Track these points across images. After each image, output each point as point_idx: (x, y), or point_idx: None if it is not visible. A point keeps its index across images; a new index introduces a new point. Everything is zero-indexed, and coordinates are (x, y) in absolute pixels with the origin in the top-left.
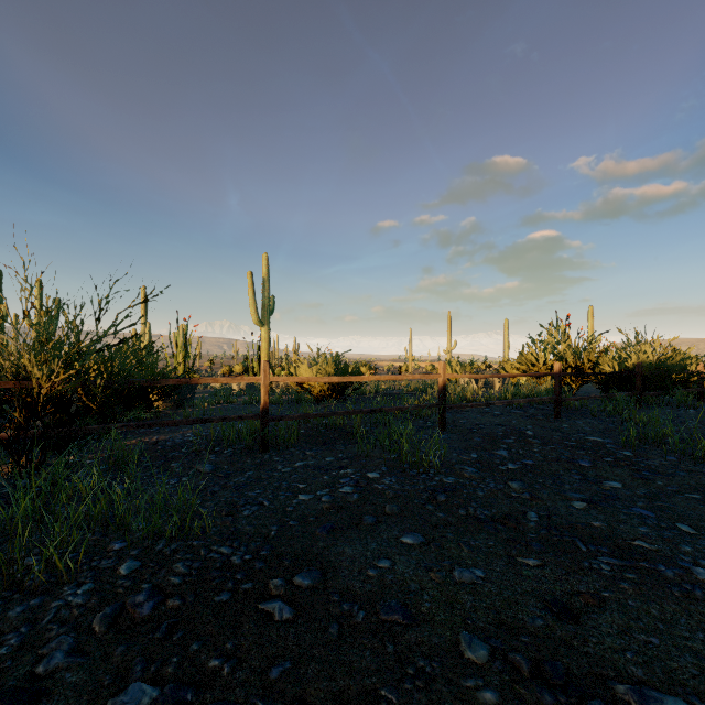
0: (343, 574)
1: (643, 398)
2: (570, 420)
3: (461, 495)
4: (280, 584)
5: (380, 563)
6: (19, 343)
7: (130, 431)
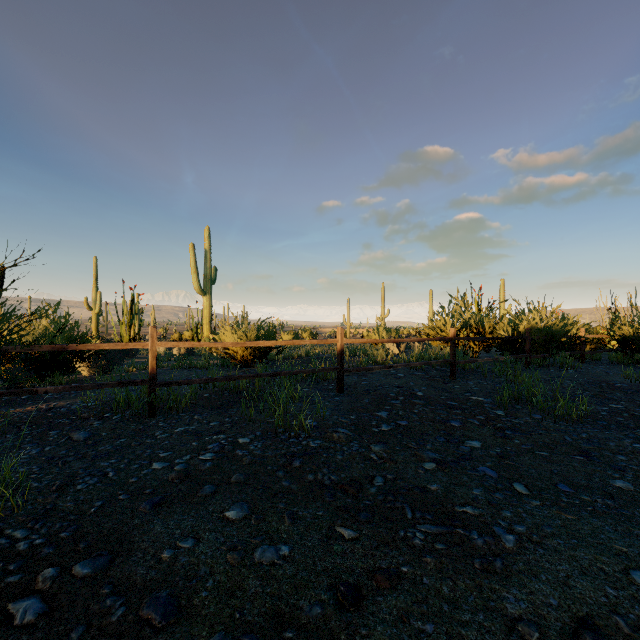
0: (134, 558)
1: (532, 360)
2: (463, 381)
3: (318, 459)
4: (50, 575)
5: (183, 543)
6: None
7: (35, 397)
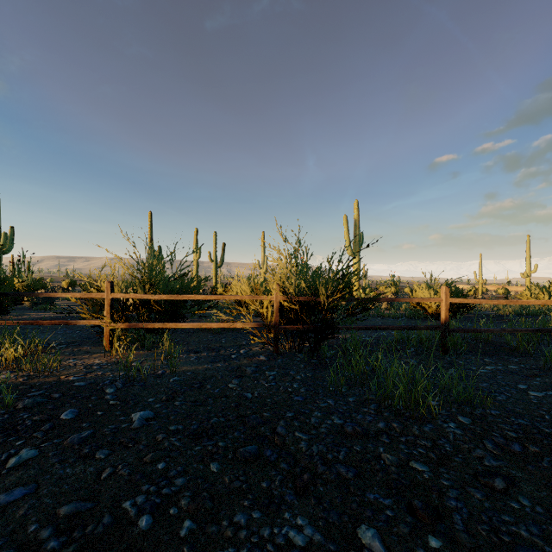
0: None
1: None
2: None
3: None
4: None
5: None
6: (282, 274)
7: None
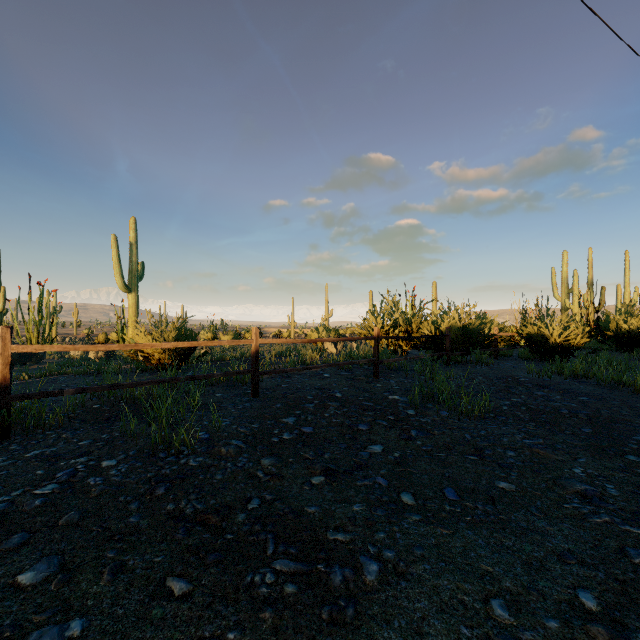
0: None
1: (452, 357)
2: (385, 380)
3: (191, 482)
4: None
5: None
6: None
7: None
